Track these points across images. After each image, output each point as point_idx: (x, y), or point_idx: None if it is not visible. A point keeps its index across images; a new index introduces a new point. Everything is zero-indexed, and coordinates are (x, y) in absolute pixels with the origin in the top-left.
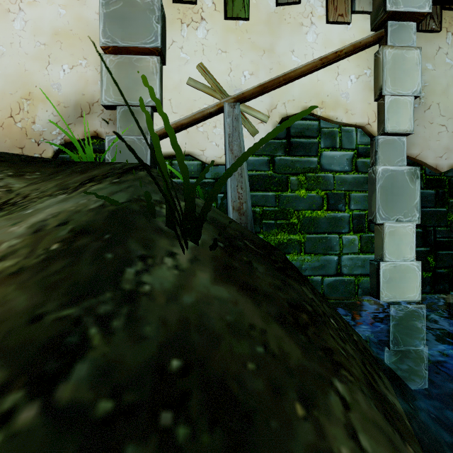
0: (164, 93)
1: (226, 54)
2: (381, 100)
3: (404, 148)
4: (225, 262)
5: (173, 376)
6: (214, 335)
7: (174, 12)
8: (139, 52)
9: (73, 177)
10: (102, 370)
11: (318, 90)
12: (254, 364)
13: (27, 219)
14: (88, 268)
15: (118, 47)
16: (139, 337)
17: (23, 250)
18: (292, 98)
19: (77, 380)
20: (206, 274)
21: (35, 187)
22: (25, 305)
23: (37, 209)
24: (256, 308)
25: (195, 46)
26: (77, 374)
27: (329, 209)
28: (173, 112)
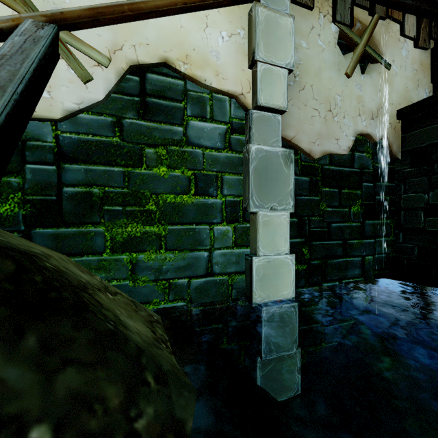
0: None
1: None
2: (255, 67)
3: (279, 127)
4: None
5: None
6: None
7: None
8: None
9: None
10: None
11: (182, 40)
12: None
13: None
14: None
15: None
16: None
17: None
18: (146, 42)
19: None
20: None
21: None
22: None
23: None
24: None
25: None
26: None
27: (198, 194)
28: None
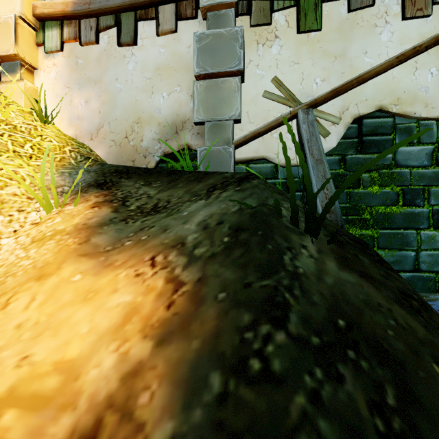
0: (242, 106)
1: (299, 65)
2: None
3: None
4: (340, 254)
5: (343, 330)
6: (357, 307)
7: (251, 35)
8: (224, 75)
9: (194, 185)
10: (303, 319)
11: (394, 88)
12: (392, 331)
13: (191, 219)
14: (261, 255)
15: (208, 74)
16: (313, 303)
17: (206, 242)
18: (365, 98)
19: (294, 323)
20: (332, 262)
21: (168, 194)
22: (234, 277)
23: (191, 211)
24: (377, 292)
25: (270, 62)
26: (292, 319)
27: (405, 205)
28: (250, 123)
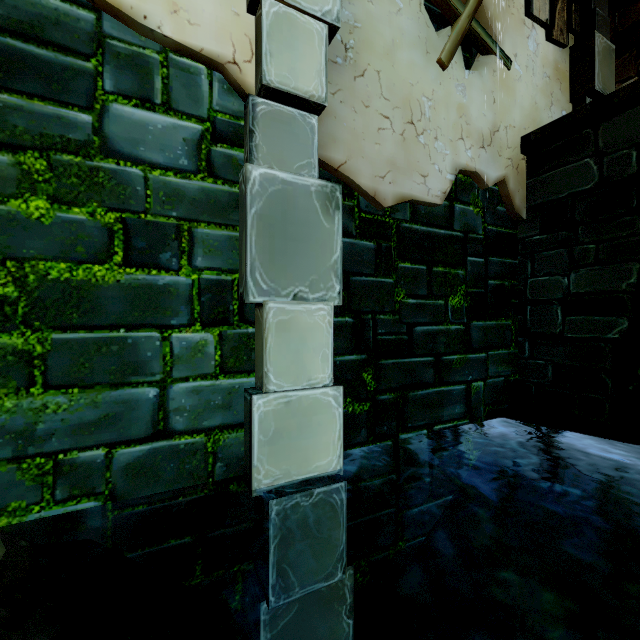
0: None
1: None
2: (259, 7)
3: (314, 140)
4: None
5: None
6: None
7: None
8: None
9: None
10: None
11: None
12: None
13: None
14: None
15: None
16: None
17: None
18: None
19: None
20: None
21: None
22: None
23: None
24: None
25: None
26: None
27: (132, 264)
28: None
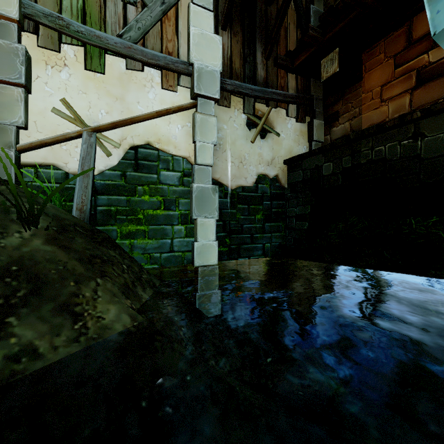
0: (30, 115)
1: (86, 95)
2: (196, 143)
3: (210, 174)
4: (54, 236)
5: (13, 271)
6: (37, 262)
7: (39, 54)
8: (3, 82)
9: None
10: None
11: (157, 131)
12: (55, 271)
13: None
14: None
15: None
16: None
17: None
18: (138, 134)
19: None
20: (40, 241)
21: None
22: None
23: None
24: (66, 255)
25: (59, 84)
26: None
27: (165, 209)
28: (39, 132)
